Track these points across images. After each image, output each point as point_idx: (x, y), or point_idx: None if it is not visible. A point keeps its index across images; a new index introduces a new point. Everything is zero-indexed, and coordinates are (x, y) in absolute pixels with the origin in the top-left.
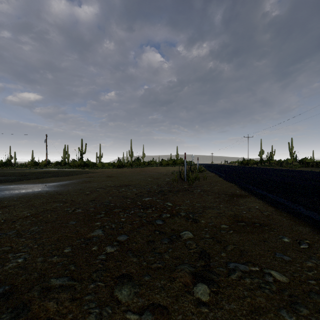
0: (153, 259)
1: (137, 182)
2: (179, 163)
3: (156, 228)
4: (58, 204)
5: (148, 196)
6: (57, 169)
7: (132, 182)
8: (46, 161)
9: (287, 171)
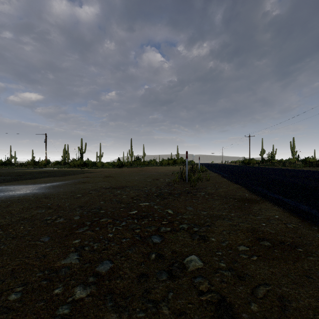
0: (143, 317)
1: (135, 183)
2: (180, 163)
3: (151, 249)
4: (40, 210)
5: (146, 201)
6: (57, 168)
7: (130, 183)
8: (45, 160)
9: (292, 171)
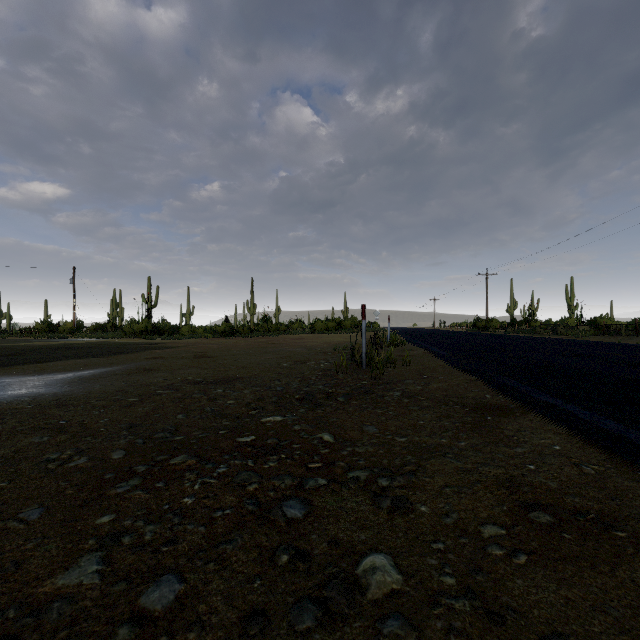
0: None
1: (256, 370)
2: (350, 327)
3: (282, 537)
4: (38, 437)
5: (276, 412)
6: (96, 339)
7: (246, 372)
8: (73, 322)
9: (572, 343)
